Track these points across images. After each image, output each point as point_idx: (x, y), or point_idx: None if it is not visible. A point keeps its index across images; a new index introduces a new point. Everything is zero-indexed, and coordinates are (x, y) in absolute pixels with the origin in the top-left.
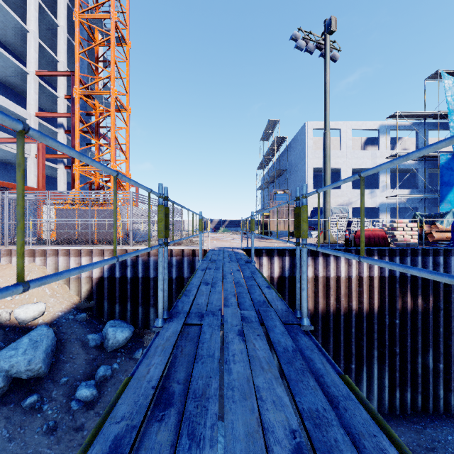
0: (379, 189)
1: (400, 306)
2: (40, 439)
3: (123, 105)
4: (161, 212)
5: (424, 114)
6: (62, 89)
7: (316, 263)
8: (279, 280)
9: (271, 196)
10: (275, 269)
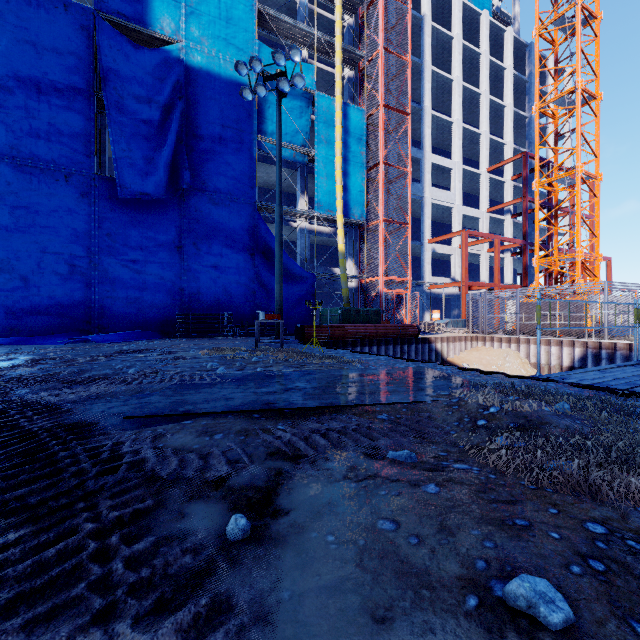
0: None
1: None
2: None
3: (591, 175)
4: (635, 312)
5: None
6: (508, 171)
7: None
8: None
9: None
10: None
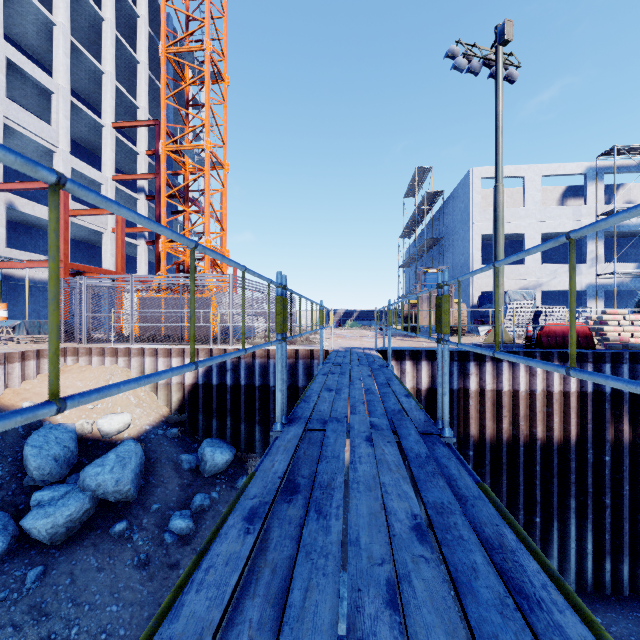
0: (585, 263)
1: (612, 436)
2: (131, 573)
3: (220, 160)
4: (280, 304)
5: None
6: (142, 142)
7: (482, 371)
8: (429, 394)
9: (419, 277)
10: (423, 378)
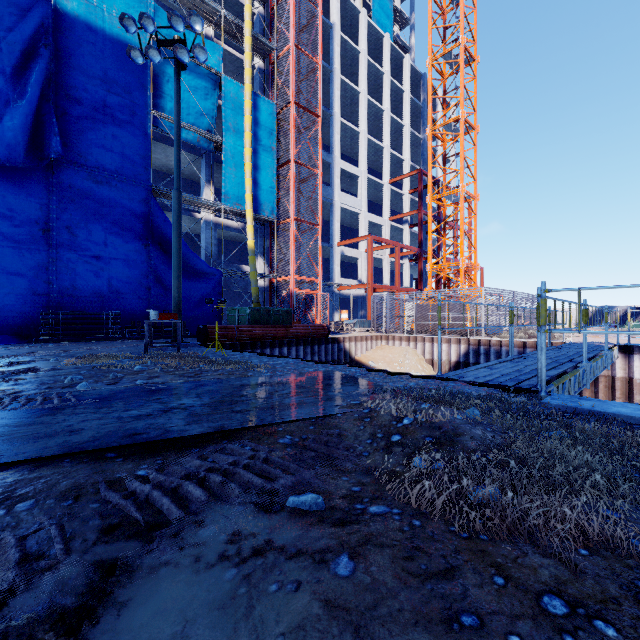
0: None
1: None
2: None
3: (471, 195)
4: (510, 313)
5: None
6: (406, 185)
7: None
8: None
9: None
10: None
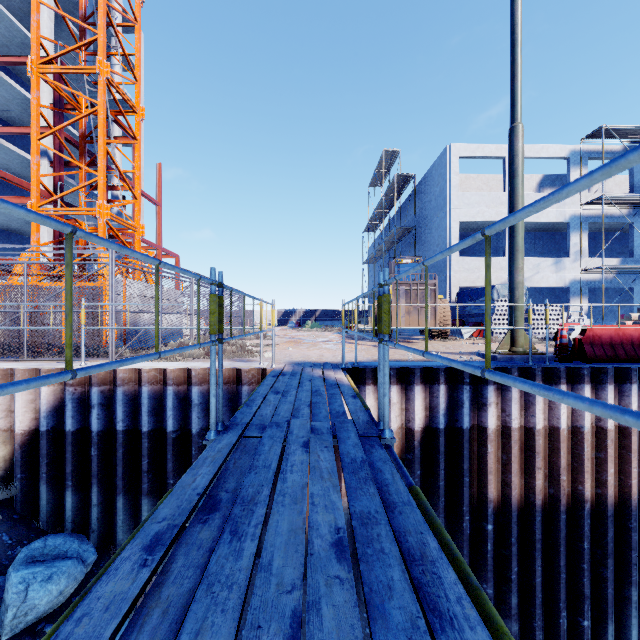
0: (569, 256)
1: None
2: None
3: (128, 100)
4: None
5: None
6: (45, 92)
7: (506, 399)
8: (425, 435)
9: (391, 268)
10: (417, 412)
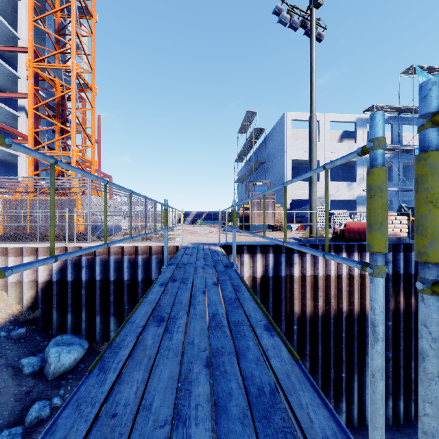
0: (356, 181)
1: (392, 306)
2: None
3: (88, 83)
4: None
5: (399, 108)
6: (23, 68)
7: (303, 260)
8: (263, 280)
9: (250, 188)
10: (258, 268)
